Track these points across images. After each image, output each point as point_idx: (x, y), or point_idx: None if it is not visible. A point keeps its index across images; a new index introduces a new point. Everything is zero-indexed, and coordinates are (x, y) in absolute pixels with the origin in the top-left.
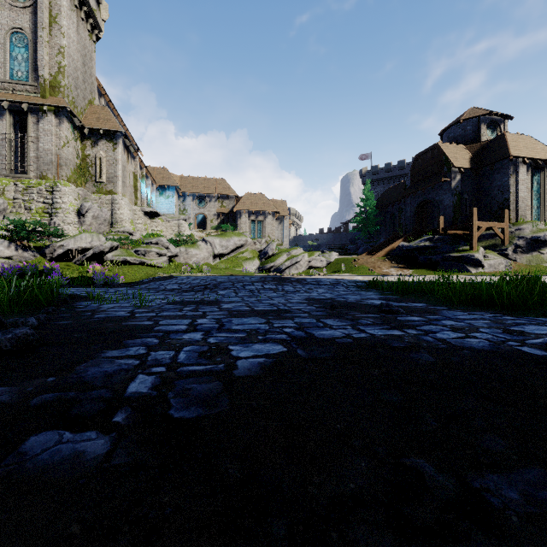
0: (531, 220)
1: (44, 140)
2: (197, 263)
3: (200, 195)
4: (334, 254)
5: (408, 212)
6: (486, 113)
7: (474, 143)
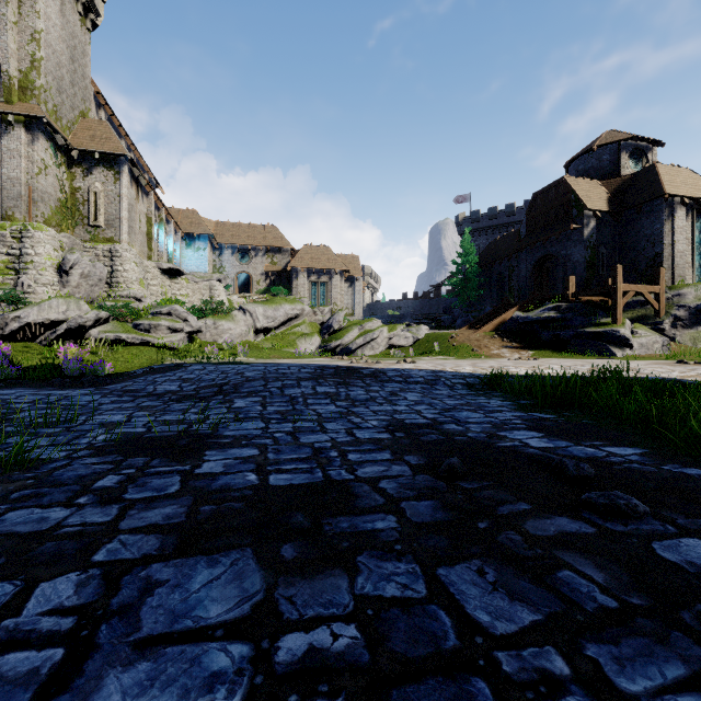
0: (691, 282)
1: (8, 164)
2: (230, 342)
3: (242, 247)
4: (424, 328)
5: (522, 271)
6: (629, 137)
7: (613, 177)
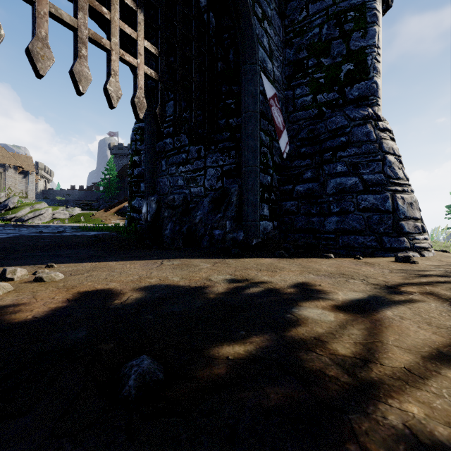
0: None
1: None
2: None
3: None
4: (77, 209)
5: None
6: None
7: None
